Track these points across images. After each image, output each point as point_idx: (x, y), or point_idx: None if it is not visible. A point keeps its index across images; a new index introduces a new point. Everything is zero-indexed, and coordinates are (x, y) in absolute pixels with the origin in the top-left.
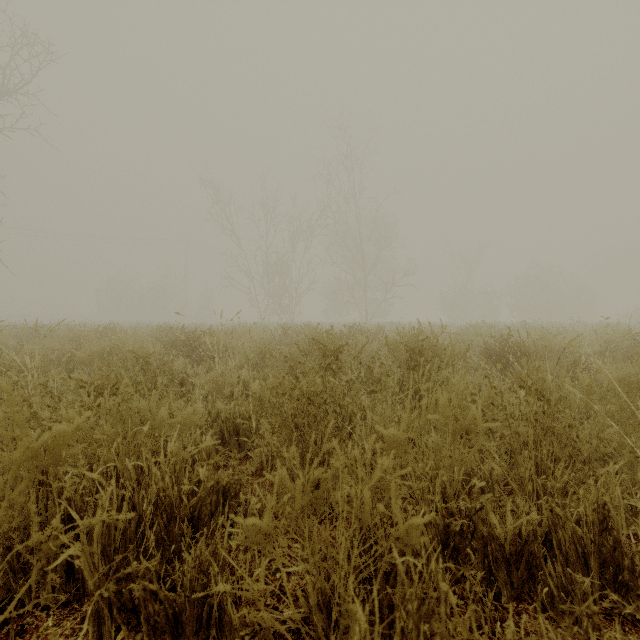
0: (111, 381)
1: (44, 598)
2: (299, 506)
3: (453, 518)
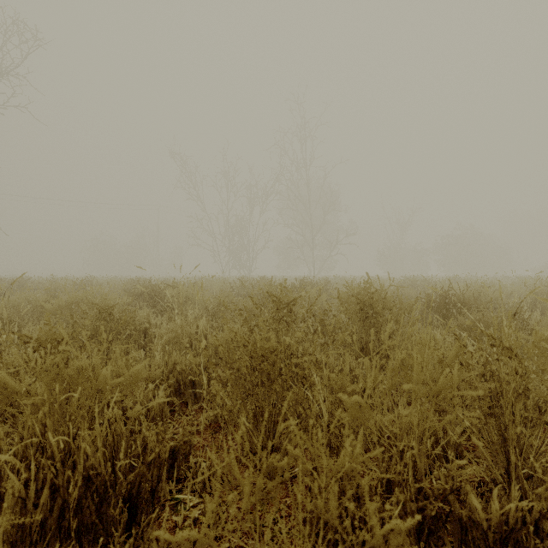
0: (58, 336)
1: None
2: (248, 505)
3: (427, 500)
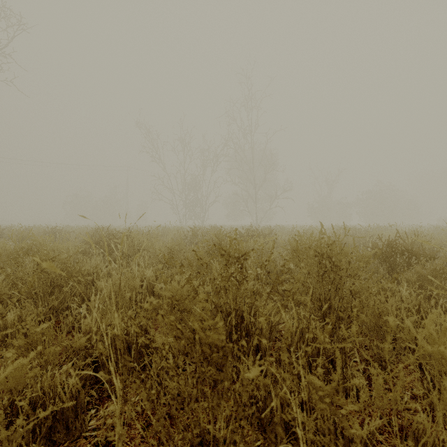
0: None
1: None
2: None
3: None
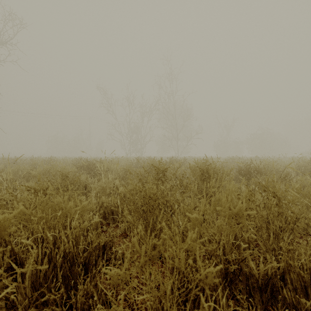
0: (44, 187)
1: (1, 310)
2: (143, 261)
3: (229, 264)
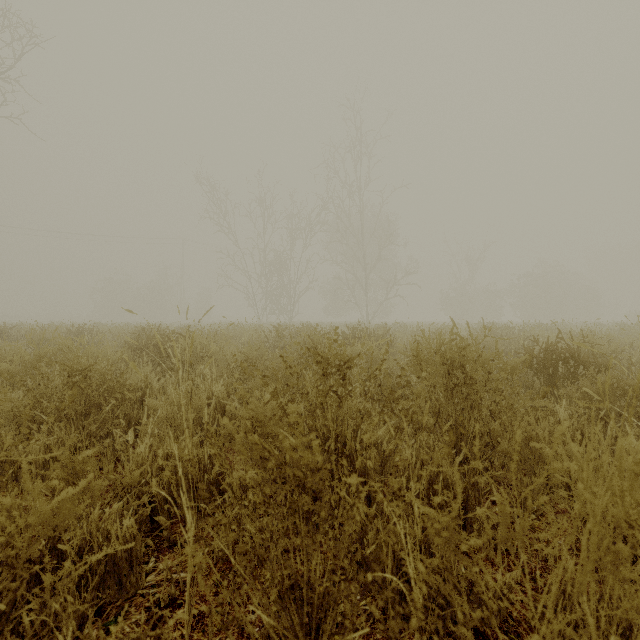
0: None
1: None
2: None
3: None
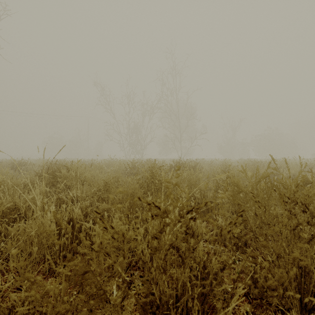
0: None
1: None
2: None
3: None
